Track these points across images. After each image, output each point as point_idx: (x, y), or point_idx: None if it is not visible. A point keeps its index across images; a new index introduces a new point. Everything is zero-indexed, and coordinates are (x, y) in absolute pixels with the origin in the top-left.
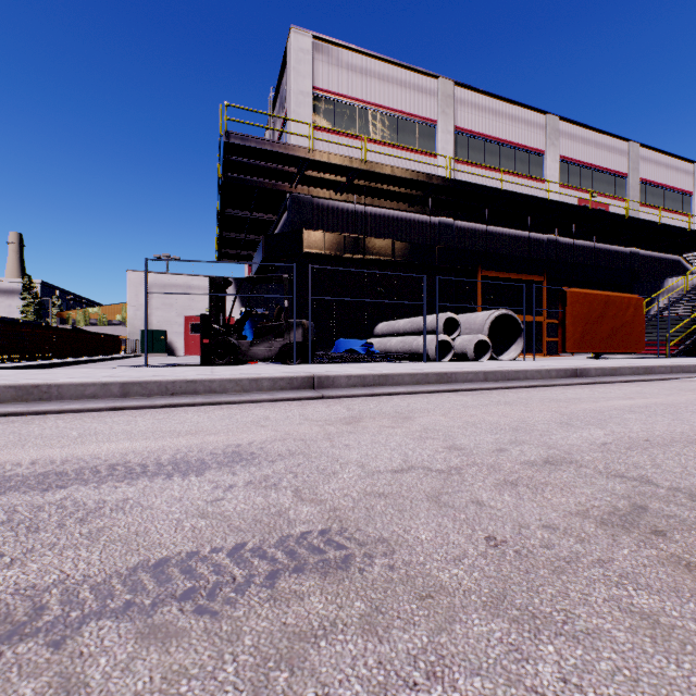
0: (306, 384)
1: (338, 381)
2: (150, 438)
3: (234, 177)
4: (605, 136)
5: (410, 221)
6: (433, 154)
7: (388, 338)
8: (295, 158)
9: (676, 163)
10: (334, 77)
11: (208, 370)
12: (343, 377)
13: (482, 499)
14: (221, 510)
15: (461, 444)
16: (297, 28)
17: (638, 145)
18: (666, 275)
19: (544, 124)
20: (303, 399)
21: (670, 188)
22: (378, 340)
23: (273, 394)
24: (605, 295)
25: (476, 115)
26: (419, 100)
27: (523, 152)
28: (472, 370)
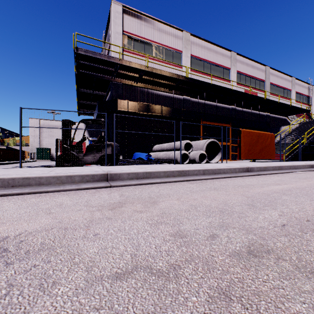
0: (102, 178)
1: (122, 176)
2: None
3: (82, 72)
4: (255, 63)
5: (170, 97)
6: (180, 67)
7: (159, 152)
8: (112, 63)
9: (285, 77)
10: (133, 27)
11: (51, 170)
12: (125, 174)
13: None
14: None
15: (184, 229)
16: (115, 1)
17: (269, 68)
18: (280, 125)
19: (230, 56)
20: (98, 188)
21: (282, 87)
22: (154, 153)
23: (80, 185)
24: (258, 132)
25: (200, 50)
26: (174, 41)
27: (221, 68)
28: (197, 169)
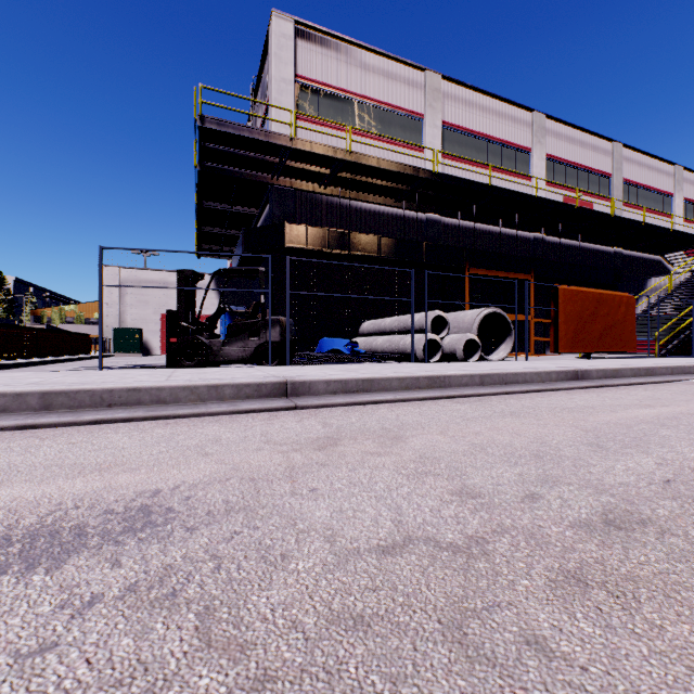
0: (277, 391)
1: (316, 387)
2: (34, 480)
3: (211, 167)
4: (590, 135)
5: (396, 216)
6: (420, 149)
7: (374, 337)
8: (275, 146)
9: (658, 165)
10: (318, 65)
11: (166, 373)
12: (321, 383)
13: (542, 632)
14: (26, 691)
15: (474, 485)
16: (279, 12)
17: (622, 145)
18: (648, 275)
19: (530, 122)
20: (272, 410)
21: (652, 189)
22: (364, 340)
23: (236, 404)
24: (597, 293)
25: (463, 110)
26: (405, 93)
27: (510, 149)
28: (467, 373)
